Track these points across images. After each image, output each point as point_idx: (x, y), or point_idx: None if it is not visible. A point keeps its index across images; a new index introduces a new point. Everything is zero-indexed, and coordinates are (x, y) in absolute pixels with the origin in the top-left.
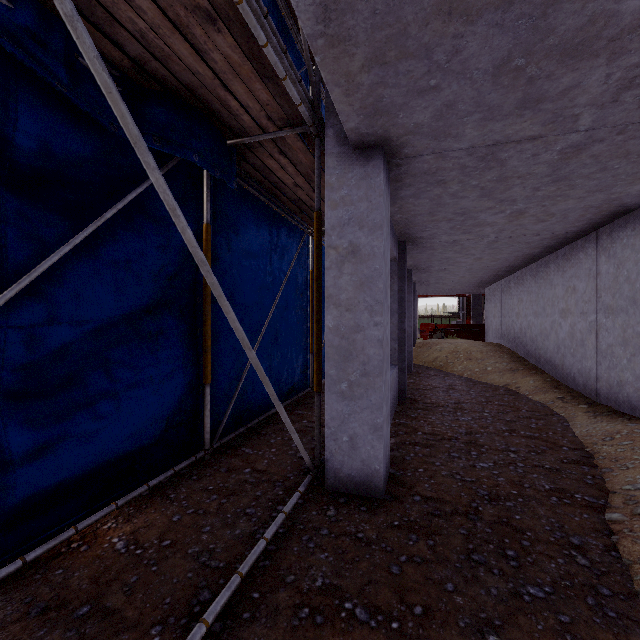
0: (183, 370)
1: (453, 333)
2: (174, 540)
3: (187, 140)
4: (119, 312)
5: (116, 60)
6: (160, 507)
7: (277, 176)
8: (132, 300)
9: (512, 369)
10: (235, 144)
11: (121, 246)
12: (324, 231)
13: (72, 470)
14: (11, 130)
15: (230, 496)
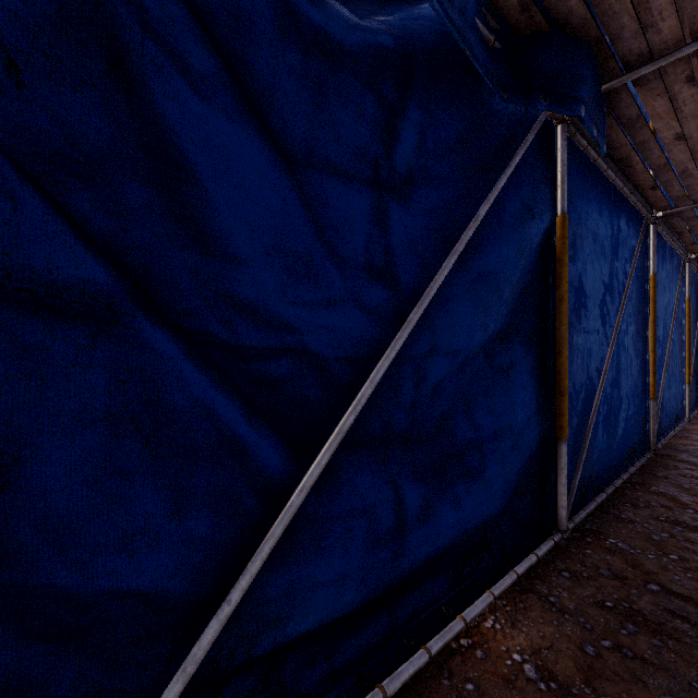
0: (536, 418)
1: None
2: None
3: (573, 88)
4: (480, 340)
5: None
6: (547, 616)
7: (650, 129)
8: (492, 324)
9: None
10: (616, 86)
11: (485, 254)
12: (676, 213)
13: (446, 538)
14: (402, 123)
15: (661, 636)
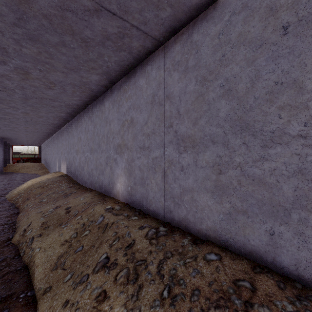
0: None
1: (29, 161)
2: None
3: None
4: None
5: None
6: None
7: None
8: None
9: (39, 169)
10: None
11: None
12: None
13: None
14: None
15: None
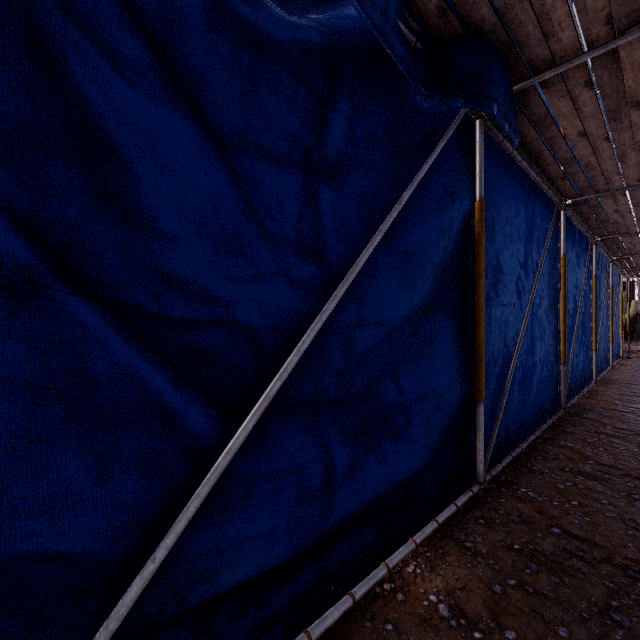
0: (457, 382)
1: None
2: (519, 633)
3: (486, 88)
4: (405, 312)
5: (421, 4)
6: (462, 559)
7: (557, 127)
8: (416, 298)
9: None
10: (526, 87)
11: (410, 234)
12: (582, 201)
13: (373, 492)
14: (331, 114)
15: (559, 573)
